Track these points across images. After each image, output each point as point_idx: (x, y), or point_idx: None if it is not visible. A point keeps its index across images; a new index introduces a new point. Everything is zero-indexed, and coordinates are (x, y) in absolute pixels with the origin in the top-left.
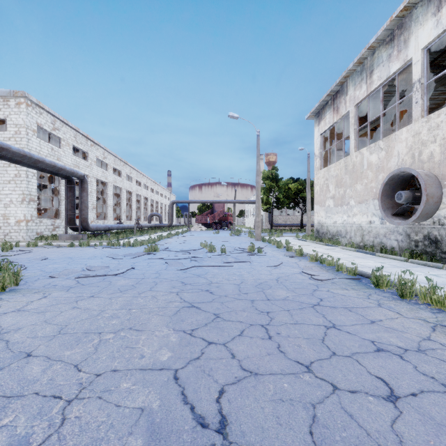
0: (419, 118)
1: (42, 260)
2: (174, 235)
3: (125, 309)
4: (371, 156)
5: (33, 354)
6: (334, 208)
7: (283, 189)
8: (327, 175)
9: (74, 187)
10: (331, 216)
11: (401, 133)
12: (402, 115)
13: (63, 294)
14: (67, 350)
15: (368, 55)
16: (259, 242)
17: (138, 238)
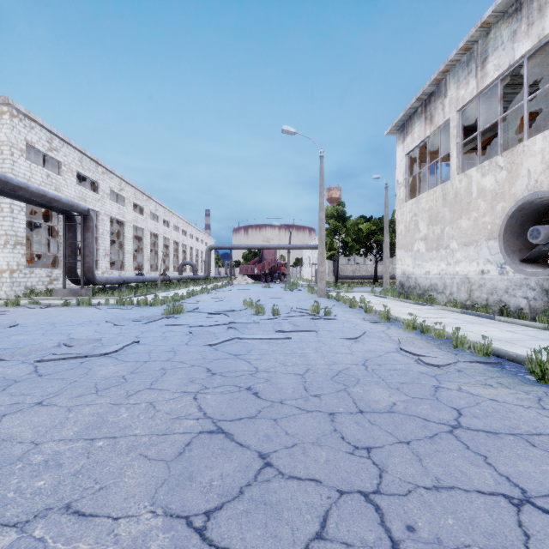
0: None
1: (9, 327)
2: (211, 289)
3: (84, 440)
4: (484, 179)
5: None
6: (426, 254)
7: (351, 230)
8: (416, 209)
9: (75, 225)
10: (421, 264)
11: (533, 142)
12: (522, 124)
13: None
14: None
15: (480, 37)
16: (323, 300)
17: (162, 294)
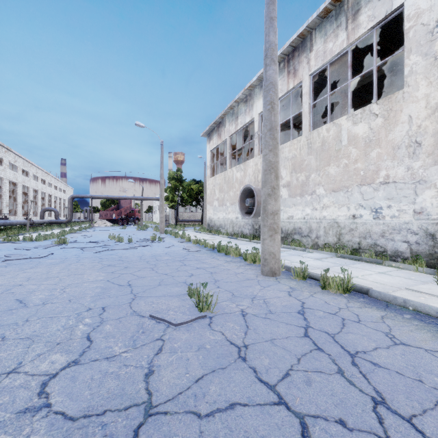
0: (257, 155)
1: None
2: (77, 230)
3: (66, 270)
4: (237, 173)
5: (24, 284)
6: (218, 208)
7: (186, 189)
8: (214, 183)
9: None
10: (216, 213)
11: (250, 162)
12: None
13: (5, 269)
14: (44, 282)
15: (236, 105)
16: (162, 234)
17: (34, 234)
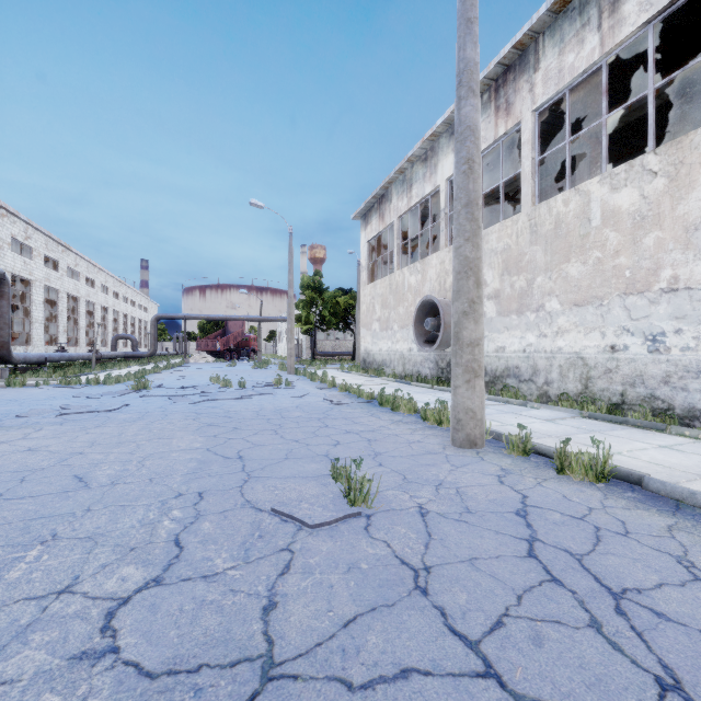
0: (444, 247)
1: None
2: (163, 369)
3: (146, 431)
4: (411, 277)
5: (85, 452)
6: (380, 333)
7: (329, 303)
8: (374, 293)
9: None
10: (377, 342)
11: (432, 258)
12: None
13: (60, 427)
14: (114, 449)
15: (409, 166)
16: (291, 376)
17: (102, 375)
